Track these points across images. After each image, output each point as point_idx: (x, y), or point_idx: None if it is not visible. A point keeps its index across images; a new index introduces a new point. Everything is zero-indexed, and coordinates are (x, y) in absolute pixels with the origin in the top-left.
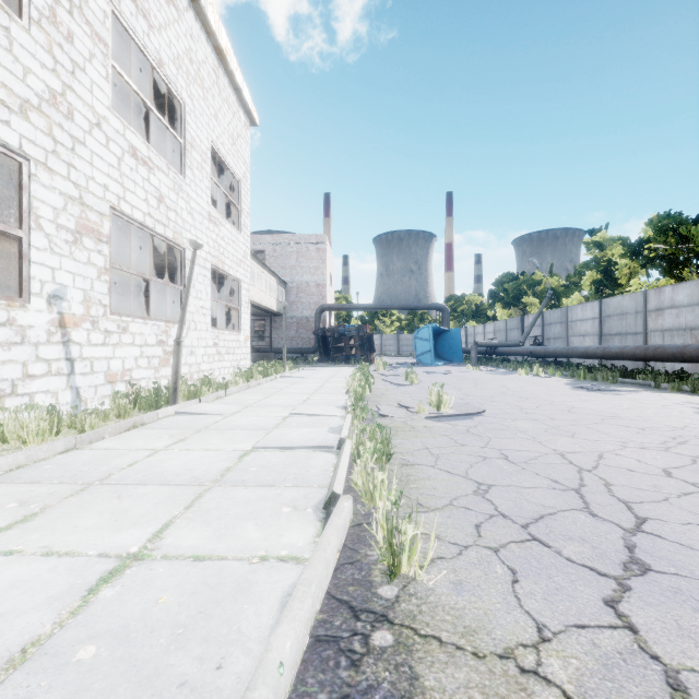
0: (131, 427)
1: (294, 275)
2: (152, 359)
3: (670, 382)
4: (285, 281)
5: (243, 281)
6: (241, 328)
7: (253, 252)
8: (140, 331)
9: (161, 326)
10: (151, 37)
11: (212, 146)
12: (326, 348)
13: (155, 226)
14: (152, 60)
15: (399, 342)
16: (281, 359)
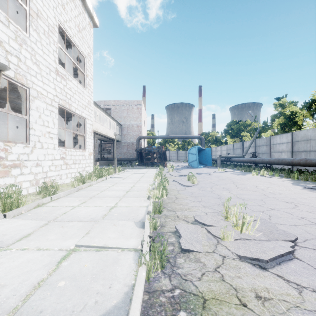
0: None
1: (125, 121)
2: None
3: None
4: (121, 124)
5: (87, 118)
6: (86, 147)
7: (105, 110)
8: None
9: None
10: None
11: (60, 26)
12: (141, 158)
13: None
14: None
15: (178, 155)
16: (118, 164)
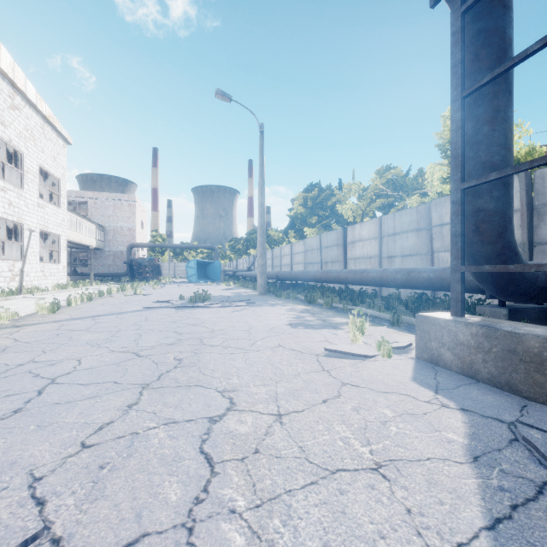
0: (6, 300)
1: (111, 222)
2: (6, 278)
3: (252, 286)
4: (104, 225)
5: (61, 235)
6: (61, 261)
7: (78, 202)
8: (0, 265)
9: (11, 262)
10: (6, 131)
11: (40, 167)
12: (132, 273)
13: (8, 217)
14: (6, 141)
15: None
16: (100, 280)
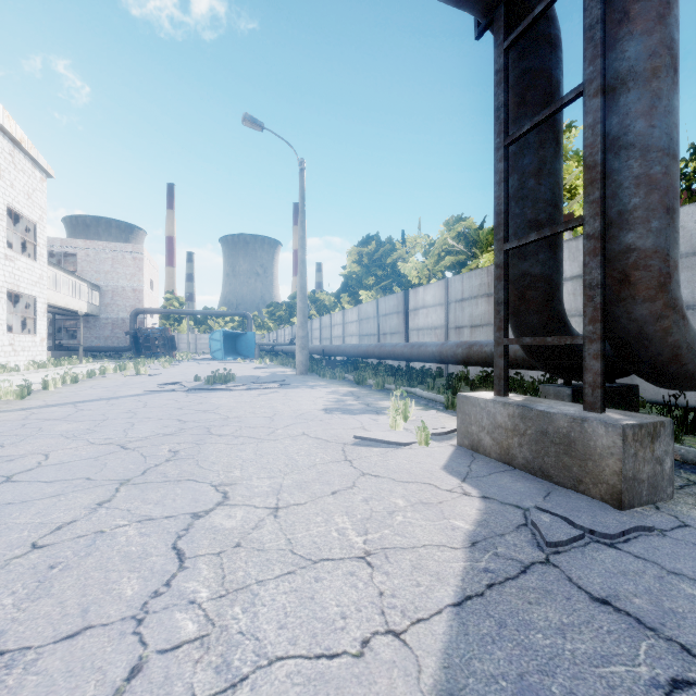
0: None
1: (109, 280)
2: None
3: (292, 364)
4: (100, 284)
5: (39, 297)
6: (38, 332)
7: (64, 253)
8: None
9: None
10: None
11: (8, 206)
12: (138, 347)
13: None
14: None
15: None
16: (93, 357)
